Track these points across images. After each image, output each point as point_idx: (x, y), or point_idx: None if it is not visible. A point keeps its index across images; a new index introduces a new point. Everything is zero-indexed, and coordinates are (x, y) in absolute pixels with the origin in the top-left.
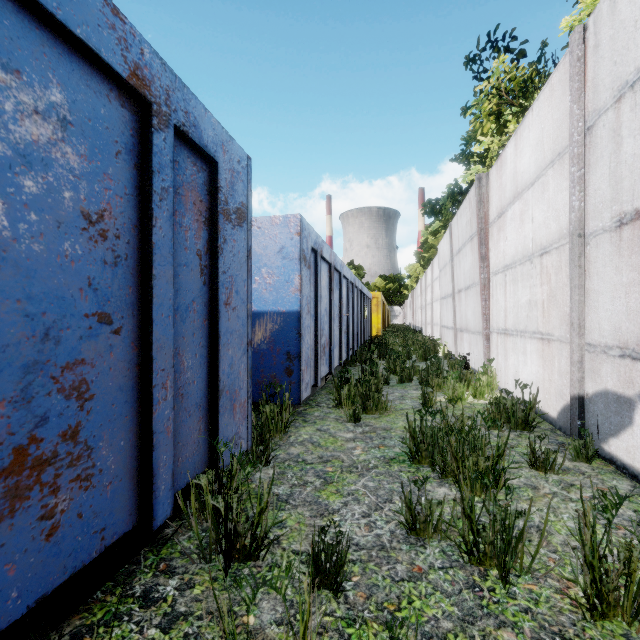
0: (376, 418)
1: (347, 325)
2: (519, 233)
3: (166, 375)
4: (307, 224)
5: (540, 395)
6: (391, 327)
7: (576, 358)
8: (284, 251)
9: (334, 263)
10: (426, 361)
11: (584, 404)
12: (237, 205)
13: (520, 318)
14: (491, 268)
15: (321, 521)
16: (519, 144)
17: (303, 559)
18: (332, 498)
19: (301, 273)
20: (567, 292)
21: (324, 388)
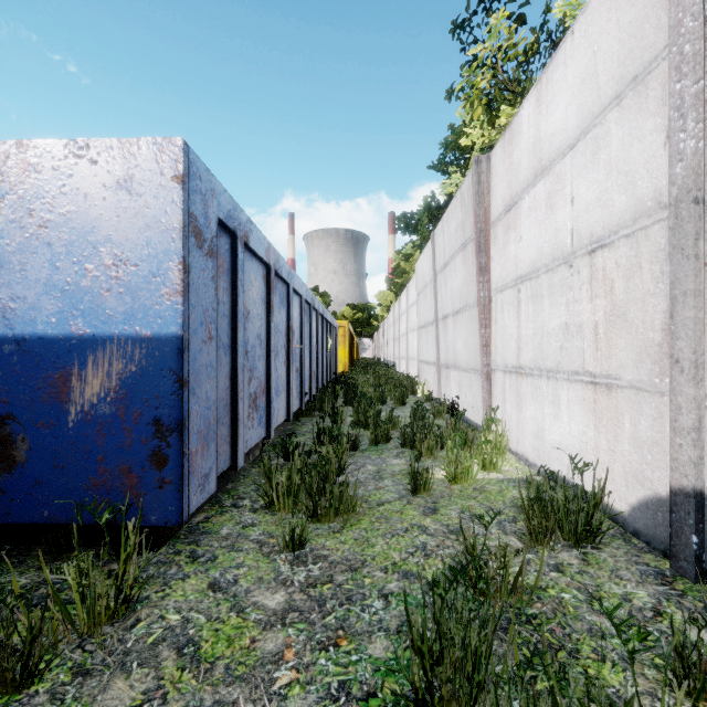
0: (336, 533)
1: (301, 361)
2: (545, 226)
3: None
4: (206, 170)
5: (589, 471)
6: (360, 362)
7: (689, 422)
8: (148, 212)
9: (276, 266)
10: (404, 406)
11: (704, 506)
12: None
13: (547, 351)
14: (494, 283)
15: None
16: (545, 95)
17: None
18: None
19: (186, 259)
20: (655, 306)
21: (258, 461)
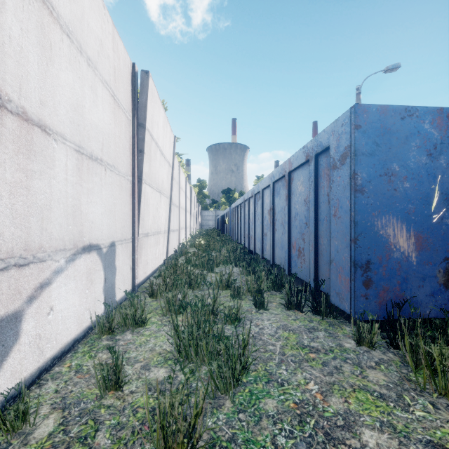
0: None
1: None
2: None
3: (312, 242)
4: None
5: None
6: None
7: None
8: None
9: None
10: None
11: None
12: (342, 153)
13: None
14: None
15: (280, 323)
16: None
17: (274, 313)
18: (286, 333)
19: None
20: None
21: None
